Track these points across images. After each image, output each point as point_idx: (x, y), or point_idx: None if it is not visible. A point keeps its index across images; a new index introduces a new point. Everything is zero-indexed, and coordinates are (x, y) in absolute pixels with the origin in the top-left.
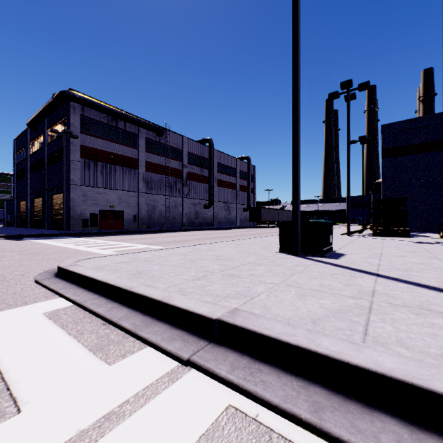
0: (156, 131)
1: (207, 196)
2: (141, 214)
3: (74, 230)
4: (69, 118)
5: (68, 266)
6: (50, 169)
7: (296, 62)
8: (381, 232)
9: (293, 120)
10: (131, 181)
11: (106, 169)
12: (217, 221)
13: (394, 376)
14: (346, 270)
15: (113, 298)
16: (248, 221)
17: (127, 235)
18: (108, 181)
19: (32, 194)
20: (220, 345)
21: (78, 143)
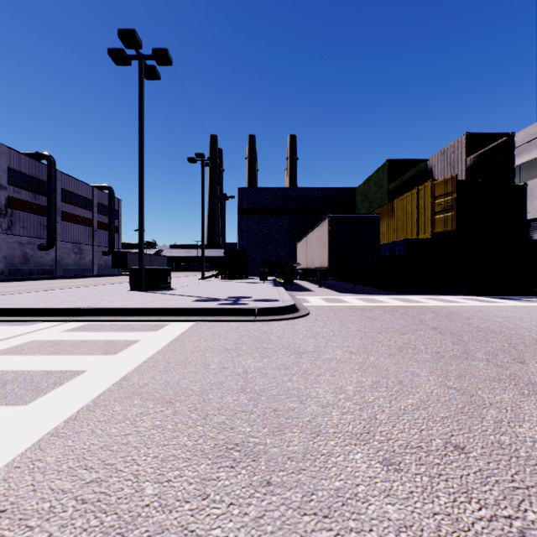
0: None
1: (44, 234)
2: None
3: None
4: None
5: None
6: None
7: (141, 158)
8: (227, 277)
9: (139, 197)
10: None
11: None
12: (62, 267)
13: (140, 307)
14: (163, 295)
15: None
16: (111, 268)
17: None
18: None
19: None
20: (83, 316)
21: None
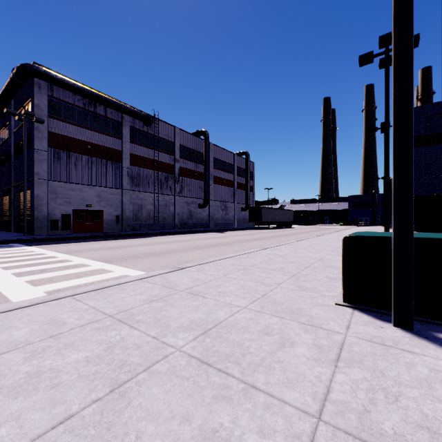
0: (142, 119)
1: (202, 195)
2: (125, 214)
3: (39, 233)
4: (33, 98)
5: None
6: (16, 162)
7: None
8: None
9: None
10: (113, 175)
11: (81, 161)
12: (213, 221)
13: None
14: None
15: None
16: (247, 222)
17: (99, 241)
18: (84, 176)
19: (0, 192)
20: None
21: (45, 129)
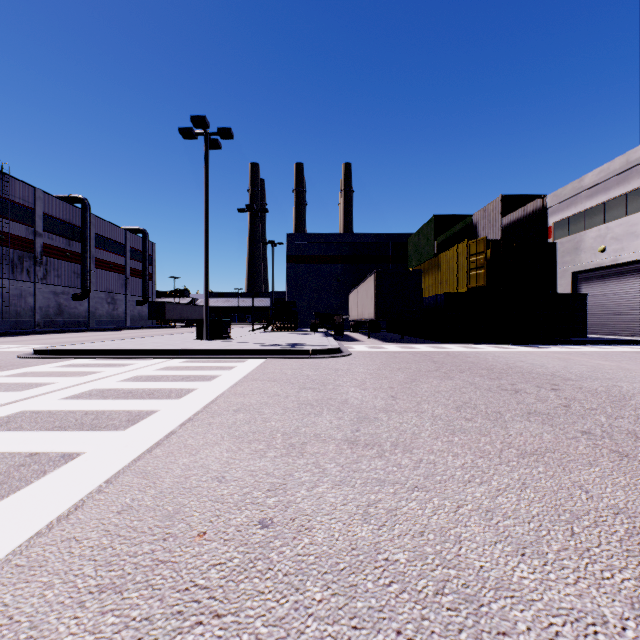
0: None
1: (78, 283)
2: None
3: None
4: None
5: (55, 348)
6: None
7: (207, 222)
8: (277, 328)
9: (205, 257)
10: None
11: None
12: (96, 319)
13: (224, 349)
14: (230, 342)
15: (118, 355)
16: (145, 320)
17: None
18: None
19: None
20: (182, 355)
21: None
